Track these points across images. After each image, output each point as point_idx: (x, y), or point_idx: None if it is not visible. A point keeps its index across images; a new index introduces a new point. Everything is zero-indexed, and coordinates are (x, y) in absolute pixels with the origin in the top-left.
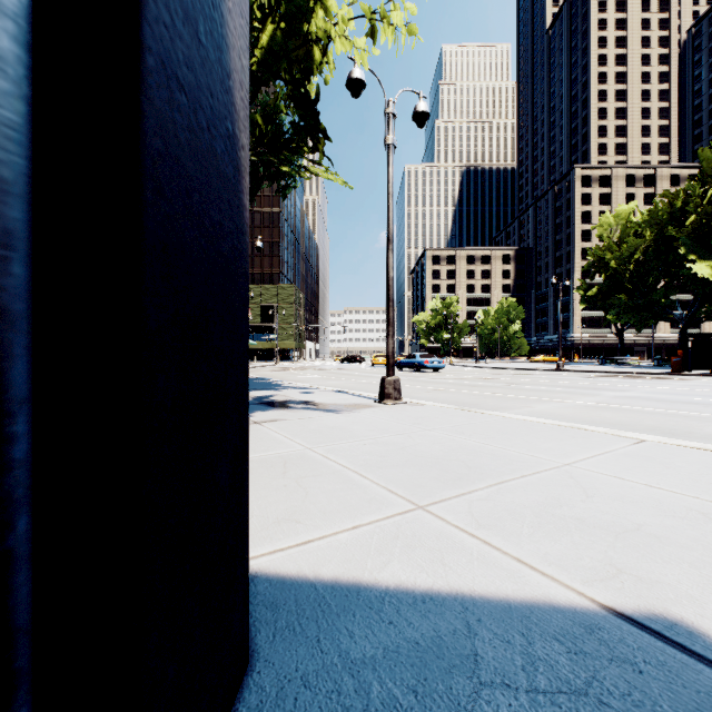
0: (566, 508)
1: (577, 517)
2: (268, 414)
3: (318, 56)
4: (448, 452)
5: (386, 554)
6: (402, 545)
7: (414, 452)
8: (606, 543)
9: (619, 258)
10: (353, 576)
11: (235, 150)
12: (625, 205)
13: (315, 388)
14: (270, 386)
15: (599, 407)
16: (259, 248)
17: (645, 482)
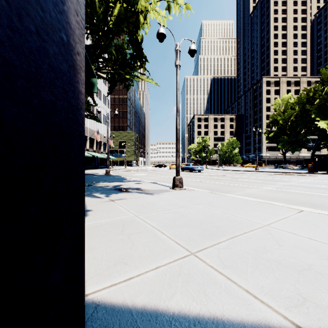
0: (269, 254)
1: (276, 260)
2: (118, 195)
3: (142, 20)
4: (206, 217)
5: (173, 287)
6: (182, 280)
7: (189, 218)
8: (294, 278)
9: (283, 119)
10: (154, 304)
11: (70, 54)
12: (286, 94)
13: (142, 181)
14: (121, 180)
15: (277, 191)
16: (116, 114)
17: (308, 236)
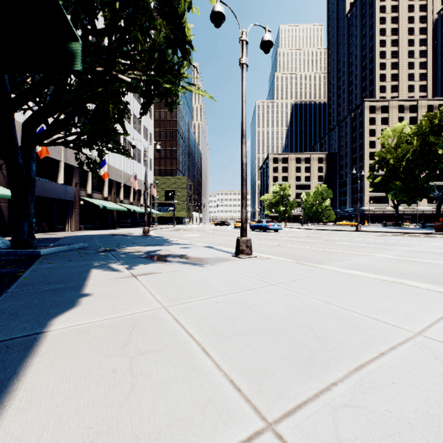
0: None
1: None
2: (148, 267)
3: None
4: (294, 313)
5: None
6: None
7: (261, 313)
8: None
9: (395, 158)
10: None
11: None
12: (399, 123)
13: (192, 244)
14: (162, 242)
15: (400, 260)
16: (158, 150)
17: None
